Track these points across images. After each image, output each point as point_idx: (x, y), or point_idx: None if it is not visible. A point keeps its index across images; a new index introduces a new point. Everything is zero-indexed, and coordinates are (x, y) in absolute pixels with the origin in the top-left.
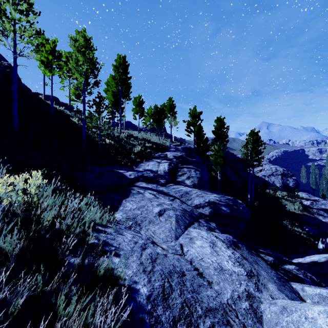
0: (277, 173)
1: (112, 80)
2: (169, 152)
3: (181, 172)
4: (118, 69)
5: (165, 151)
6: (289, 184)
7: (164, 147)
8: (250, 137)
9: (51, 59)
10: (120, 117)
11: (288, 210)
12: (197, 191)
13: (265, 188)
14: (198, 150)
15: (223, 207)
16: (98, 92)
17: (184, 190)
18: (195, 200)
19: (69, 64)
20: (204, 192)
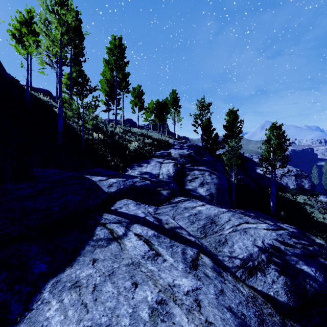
0: (289, 174)
1: (106, 65)
2: (173, 150)
3: (191, 177)
4: (113, 52)
5: (168, 149)
6: (304, 186)
7: (167, 144)
8: (272, 131)
9: (25, 32)
10: (116, 109)
11: (316, 219)
12: (229, 215)
13: (284, 192)
14: (206, 148)
15: (304, 266)
16: (80, 69)
17: (205, 214)
18: (235, 242)
19: (37, 27)
20: (241, 217)
